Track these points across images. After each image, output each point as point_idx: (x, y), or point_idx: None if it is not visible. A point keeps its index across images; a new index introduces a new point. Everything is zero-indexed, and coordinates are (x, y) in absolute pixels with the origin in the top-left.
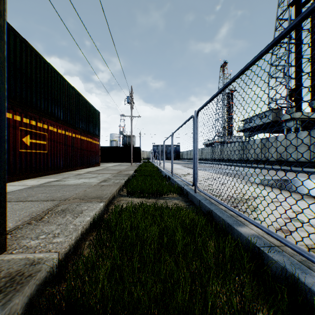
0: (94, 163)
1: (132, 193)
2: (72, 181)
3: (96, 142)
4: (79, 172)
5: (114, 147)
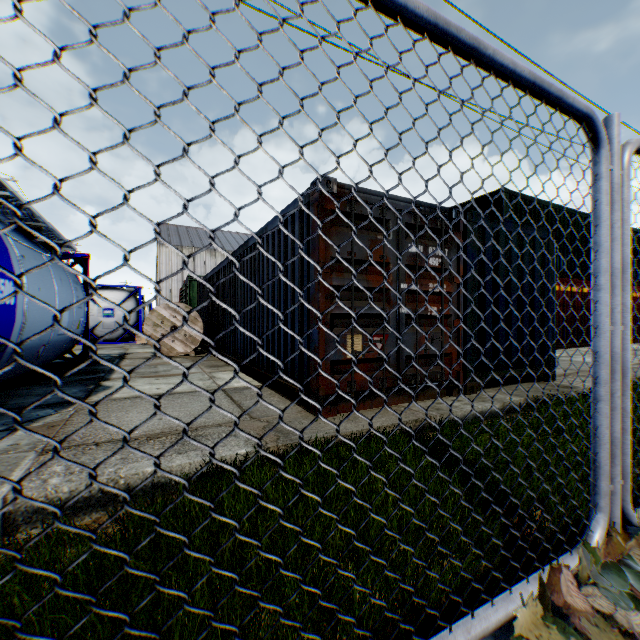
0: None
1: None
2: (585, 359)
3: (633, 295)
4: None
5: None
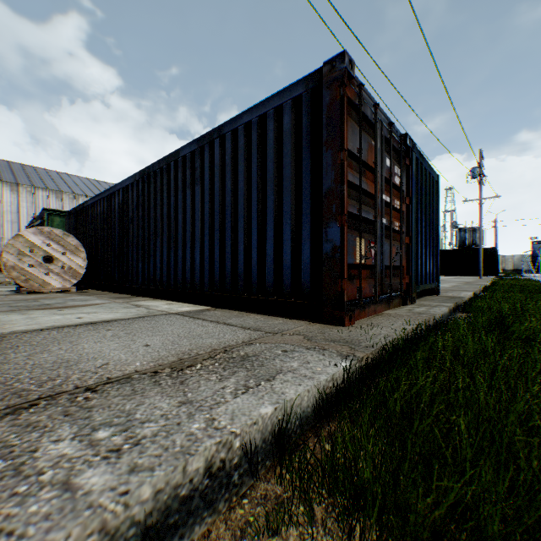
0: None
1: None
2: None
3: None
4: None
5: (441, 251)
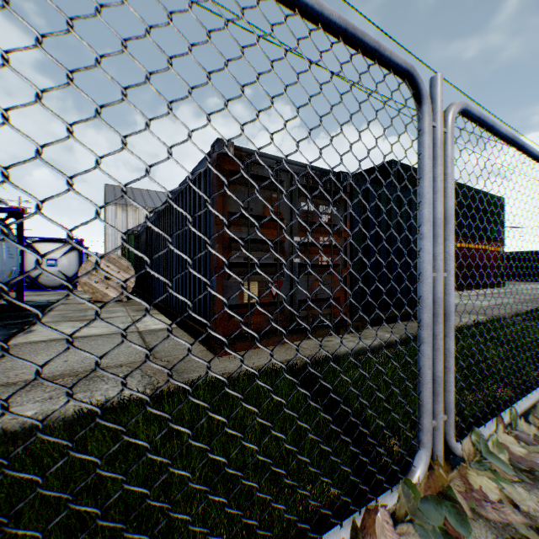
0: (491, 282)
1: (527, 318)
2: (456, 301)
3: (496, 249)
4: (465, 293)
5: None
